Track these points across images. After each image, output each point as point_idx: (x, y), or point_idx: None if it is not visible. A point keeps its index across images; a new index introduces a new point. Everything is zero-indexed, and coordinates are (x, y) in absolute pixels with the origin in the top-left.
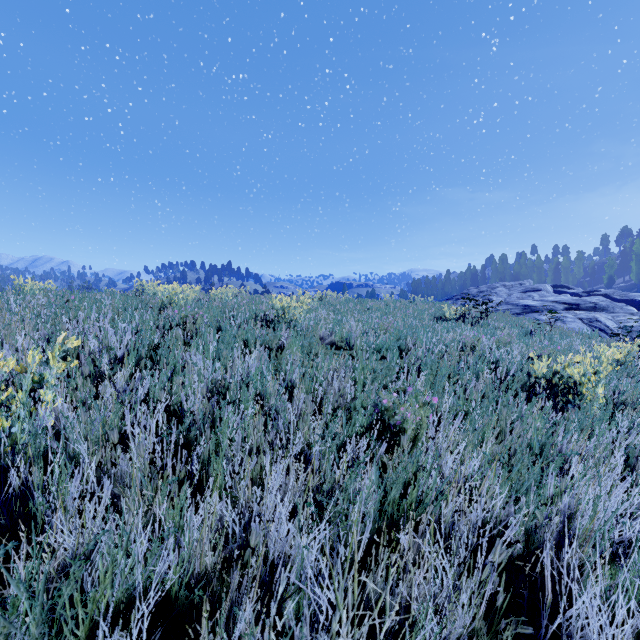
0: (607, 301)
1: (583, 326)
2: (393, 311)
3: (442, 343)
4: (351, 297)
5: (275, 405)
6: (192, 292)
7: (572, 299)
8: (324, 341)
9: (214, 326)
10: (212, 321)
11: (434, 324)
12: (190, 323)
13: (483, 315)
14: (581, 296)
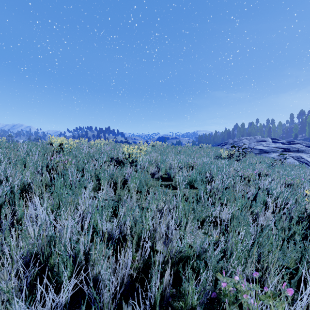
0: (304, 147)
1: (294, 161)
2: (192, 153)
3: (231, 177)
4: (169, 144)
5: (100, 271)
6: (74, 143)
7: (285, 146)
8: (154, 175)
9: (81, 167)
10: (79, 164)
11: (217, 161)
12: (60, 166)
13: (240, 155)
14: (285, 144)
